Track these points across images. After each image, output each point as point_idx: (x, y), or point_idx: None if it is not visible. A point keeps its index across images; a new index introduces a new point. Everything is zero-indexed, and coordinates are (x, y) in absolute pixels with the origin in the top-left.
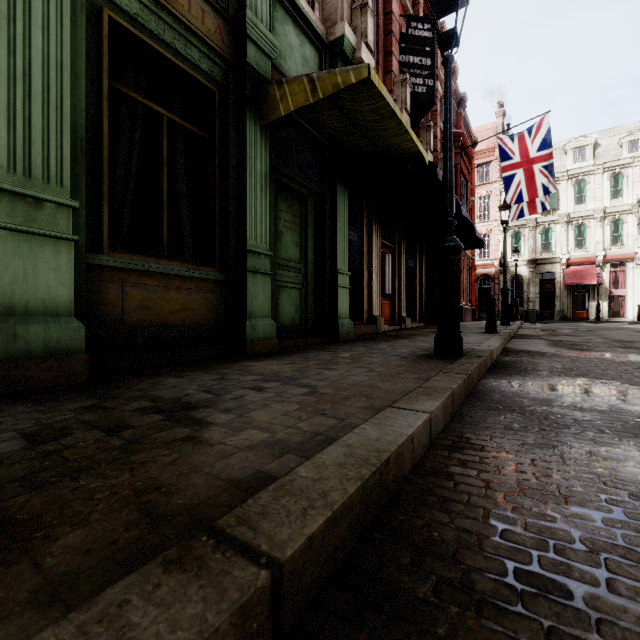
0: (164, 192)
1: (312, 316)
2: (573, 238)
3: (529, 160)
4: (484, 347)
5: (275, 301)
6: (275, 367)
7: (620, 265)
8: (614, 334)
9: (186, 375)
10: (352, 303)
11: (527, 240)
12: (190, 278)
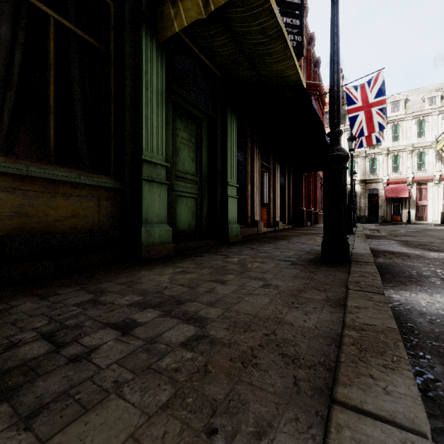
0: (51, 95)
1: (206, 221)
2: (391, 165)
3: (368, 104)
4: (360, 250)
5: (173, 208)
6: (163, 279)
7: (423, 184)
8: (441, 235)
9: (54, 294)
10: (238, 210)
11: (359, 166)
12: (81, 185)
